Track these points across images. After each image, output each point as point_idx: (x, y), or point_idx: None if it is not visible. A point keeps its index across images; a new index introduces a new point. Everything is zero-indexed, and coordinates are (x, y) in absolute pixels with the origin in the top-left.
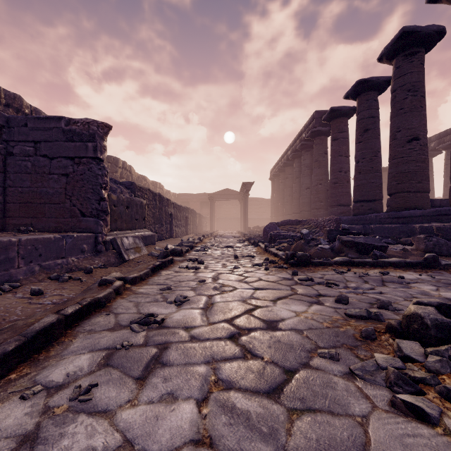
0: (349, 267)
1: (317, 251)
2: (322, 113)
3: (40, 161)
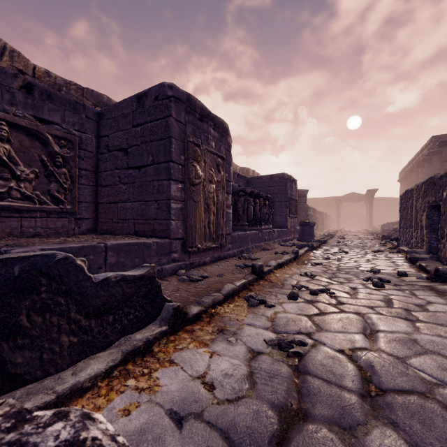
0: None
1: (397, 235)
2: (439, 137)
3: None
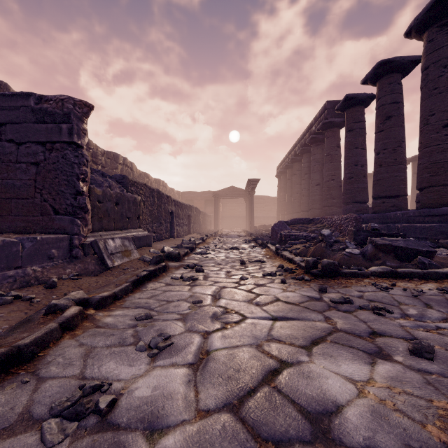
0: (391, 280)
1: (344, 258)
2: (334, 103)
3: (5, 147)
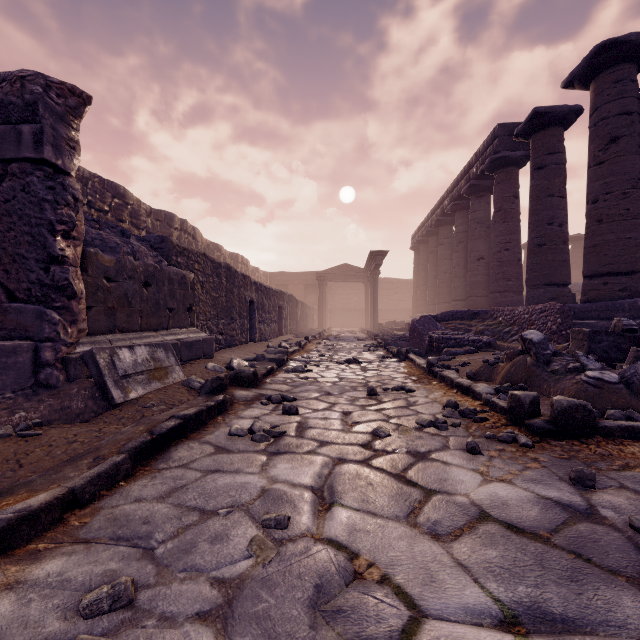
0: None
1: (586, 389)
2: (510, 126)
3: None
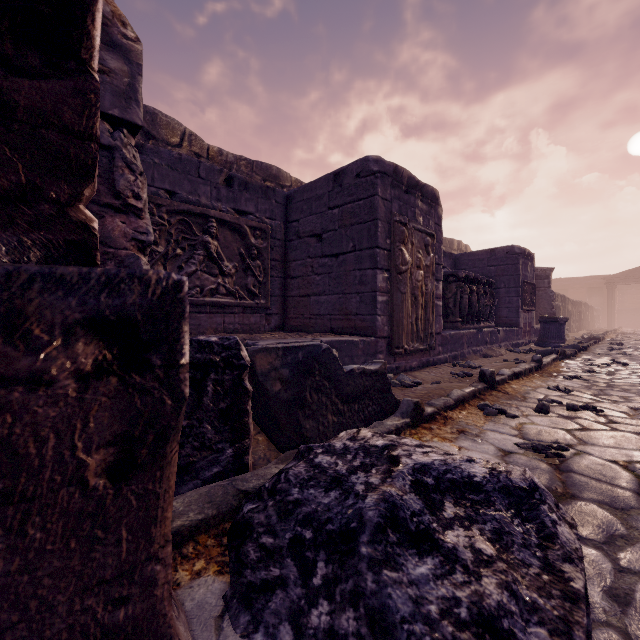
0: None
1: None
2: None
3: None
